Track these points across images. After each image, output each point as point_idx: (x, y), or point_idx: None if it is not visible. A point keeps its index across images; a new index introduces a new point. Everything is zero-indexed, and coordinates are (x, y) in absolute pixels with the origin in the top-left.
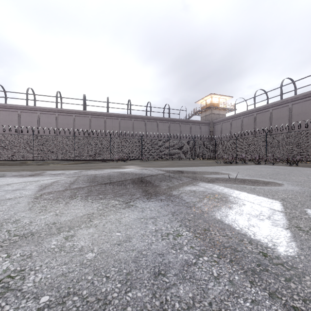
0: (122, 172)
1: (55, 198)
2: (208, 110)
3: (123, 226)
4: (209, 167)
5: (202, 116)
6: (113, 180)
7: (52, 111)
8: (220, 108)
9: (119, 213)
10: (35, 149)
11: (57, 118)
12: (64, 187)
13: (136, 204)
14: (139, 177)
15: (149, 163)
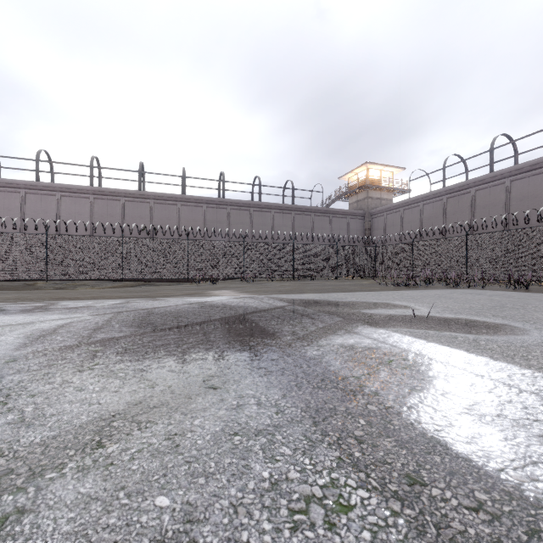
0: (204, 304)
1: (43, 367)
2: (361, 192)
3: (183, 465)
4: (368, 293)
5: (352, 202)
6: (185, 320)
7: (83, 191)
8: (383, 187)
9: (180, 414)
10: (50, 260)
11: (91, 204)
12: (77, 338)
13: (224, 386)
14: (236, 314)
15: (257, 285)
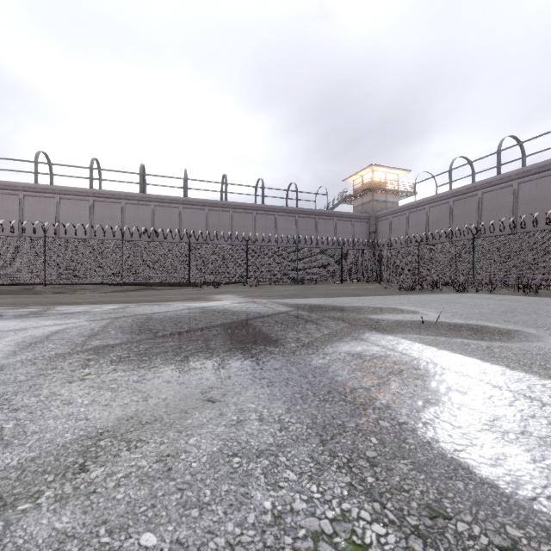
0: (206, 309)
1: (30, 377)
2: (366, 194)
3: (174, 493)
4: (374, 298)
5: (356, 205)
6: (185, 326)
7: (82, 194)
8: (389, 190)
9: (174, 431)
10: (49, 264)
11: (91, 207)
12: (70, 345)
13: (224, 399)
14: (238, 320)
15: (260, 289)
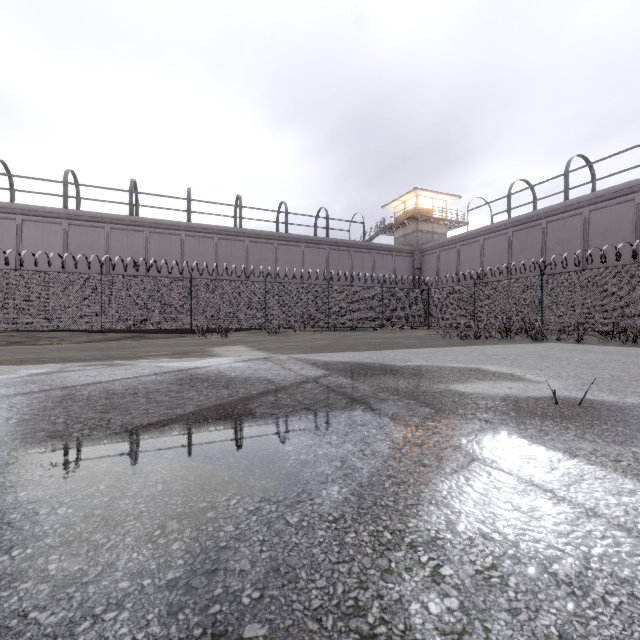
0: (186, 374)
1: None
2: (409, 224)
3: None
4: (435, 350)
5: (398, 236)
6: (116, 420)
7: (53, 215)
8: (436, 219)
9: None
10: None
11: (65, 232)
12: None
13: None
14: (230, 400)
15: (281, 337)
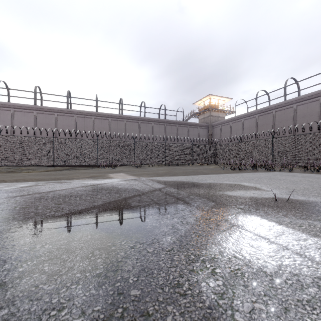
0: (97, 187)
1: None
2: (206, 112)
3: None
4: (218, 175)
5: (200, 118)
6: (66, 208)
7: (29, 108)
8: (219, 110)
9: None
10: (2, 152)
11: (35, 117)
12: None
13: None
14: (119, 199)
15: (142, 169)
